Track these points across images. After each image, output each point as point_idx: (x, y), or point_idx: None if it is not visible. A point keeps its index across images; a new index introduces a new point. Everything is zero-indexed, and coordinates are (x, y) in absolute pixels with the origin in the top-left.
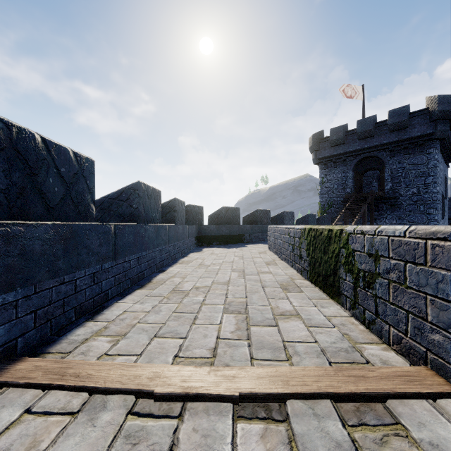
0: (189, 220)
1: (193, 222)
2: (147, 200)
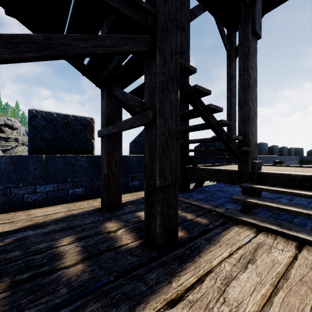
0: (295, 154)
1: (297, 154)
2: (284, 150)
